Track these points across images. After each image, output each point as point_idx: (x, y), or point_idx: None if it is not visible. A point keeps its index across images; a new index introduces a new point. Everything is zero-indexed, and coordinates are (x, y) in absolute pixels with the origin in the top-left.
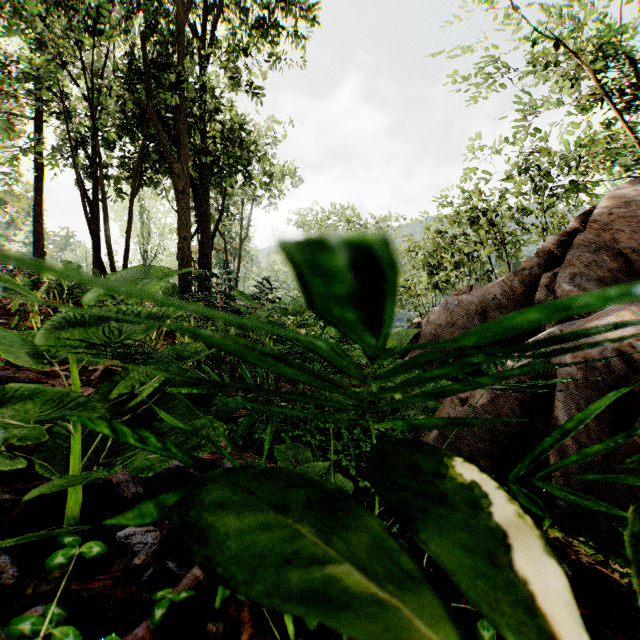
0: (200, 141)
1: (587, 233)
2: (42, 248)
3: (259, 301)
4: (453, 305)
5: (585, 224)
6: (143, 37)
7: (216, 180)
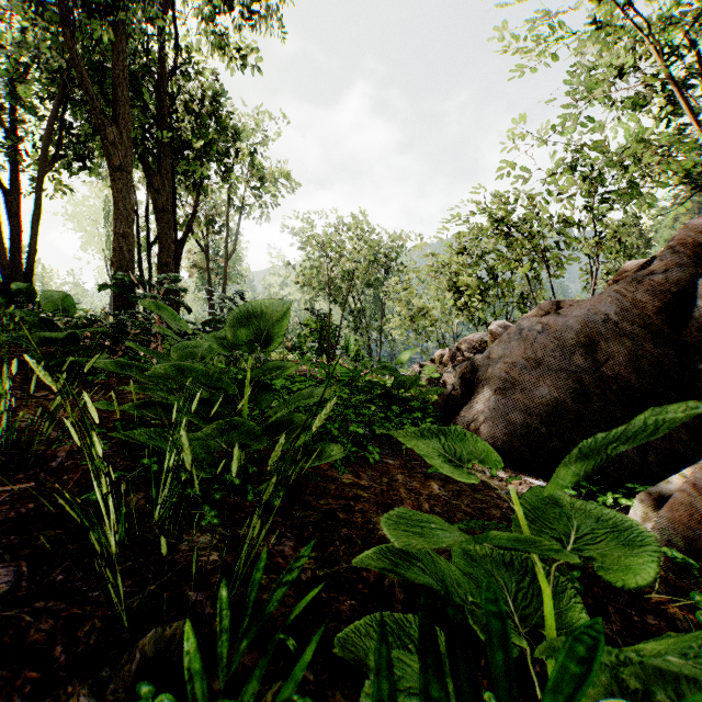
0: (158, 110)
1: None
2: None
3: (223, 325)
4: (533, 332)
5: None
6: None
7: (183, 167)
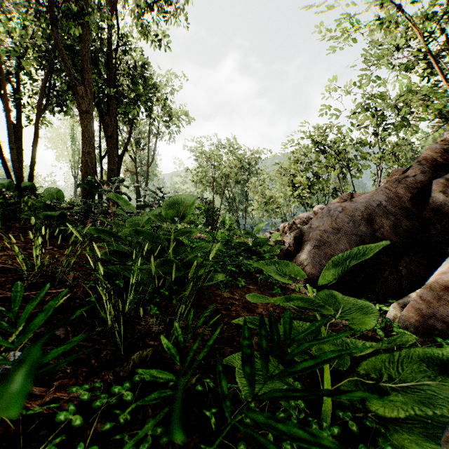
0: (107, 75)
1: None
2: None
3: (150, 208)
4: (337, 211)
5: None
6: None
7: (123, 110)
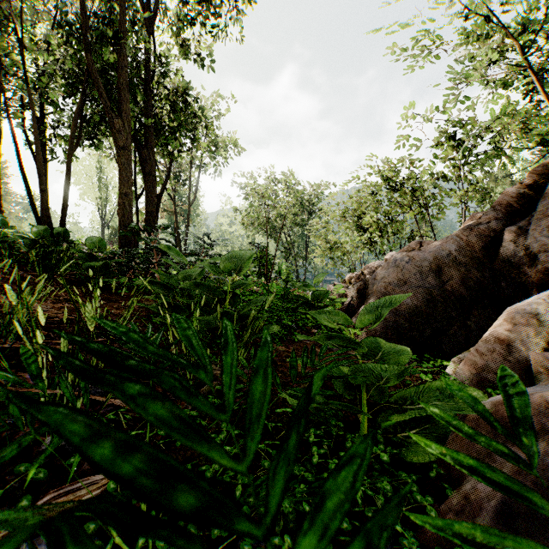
0: (145, 102)
1: None
2: None
3: (198, 257)
4: (403, 262)
5: (544, 176)
6: None
7: (162, 142)
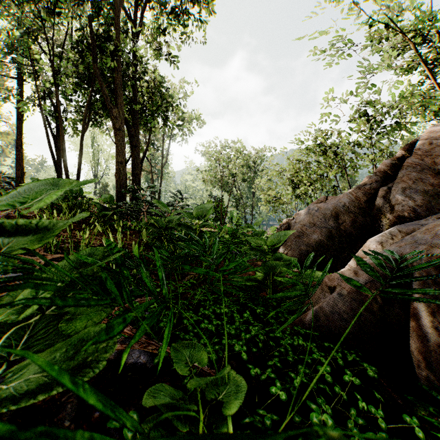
0: (132, 94)
1: (413, 158)
2: (22, 170)
3: (173, 207)
4: (314, 210)
5: (410, 152)
6: (90, 17)
7: (144, 121)
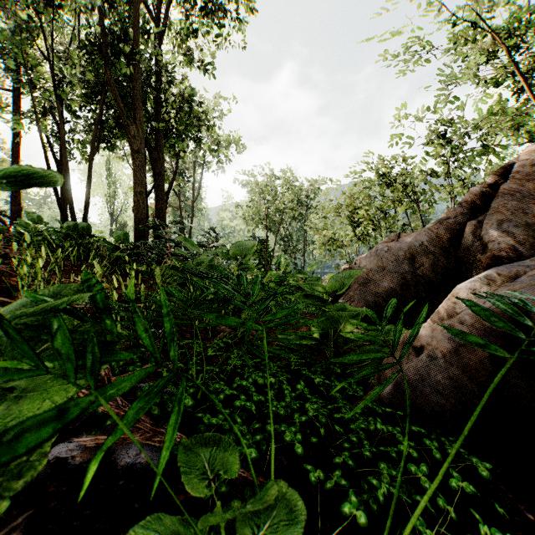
0: (155, 108)
1: (510, 183)
2: (19, 204)
3: (205, 248)
4: (383, 251)
5: (504, 177)
6: (101, 10)
7: (170, 144)
